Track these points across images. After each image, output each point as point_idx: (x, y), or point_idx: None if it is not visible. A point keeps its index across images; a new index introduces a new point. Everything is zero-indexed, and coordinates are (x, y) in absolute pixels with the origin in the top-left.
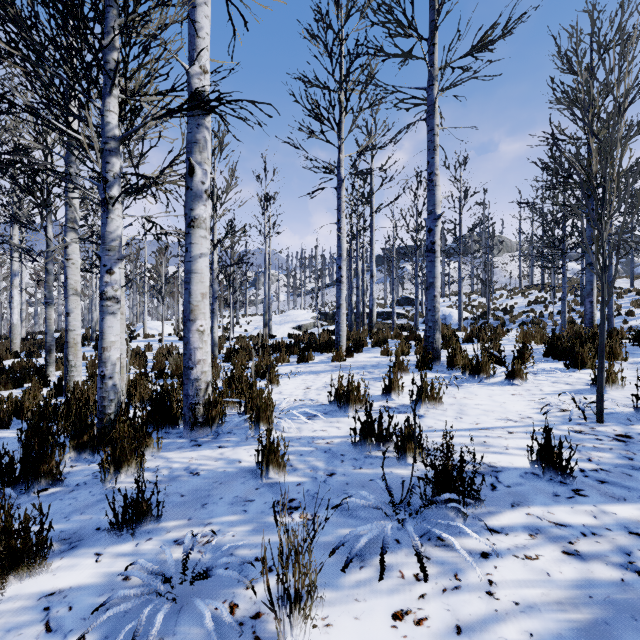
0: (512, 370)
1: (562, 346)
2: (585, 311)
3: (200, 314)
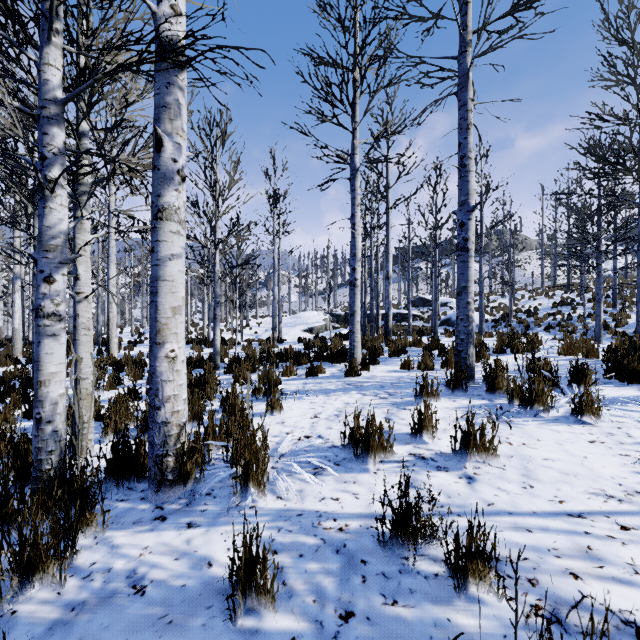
0: (581, 403)
1: (631, 366)
2: (637, 317)
3: (170, 335)
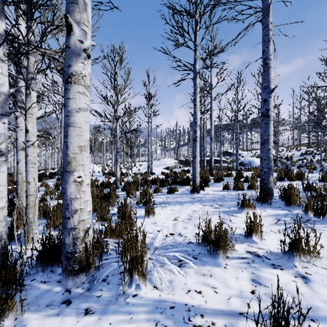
0: None
1: None
2: None
3: (77, 166)
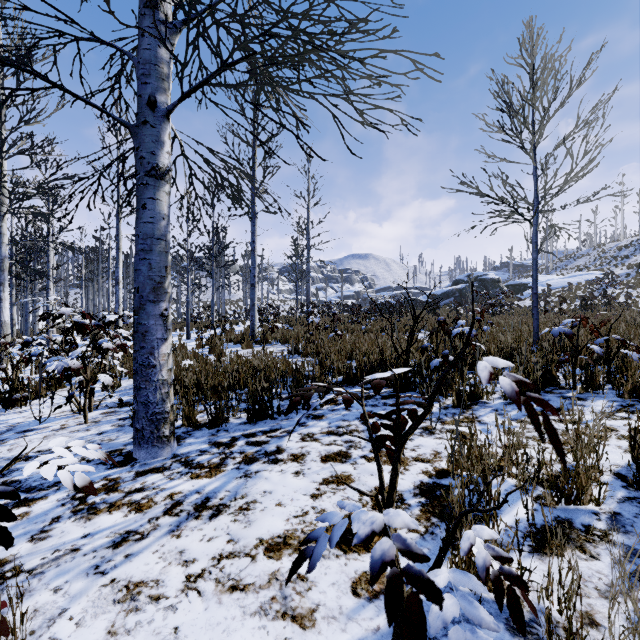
0: None
1: None
2: None
3: None
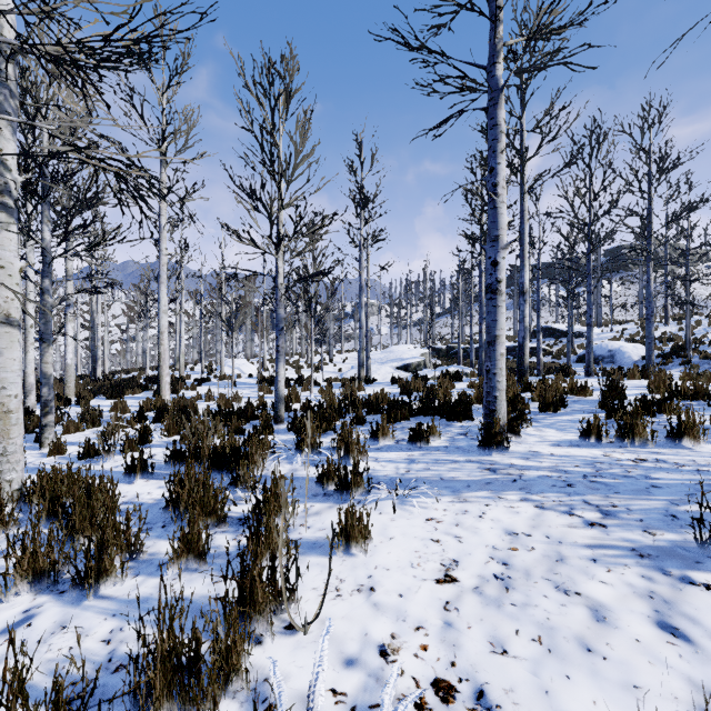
0: None
1: None
2: None
3: None
